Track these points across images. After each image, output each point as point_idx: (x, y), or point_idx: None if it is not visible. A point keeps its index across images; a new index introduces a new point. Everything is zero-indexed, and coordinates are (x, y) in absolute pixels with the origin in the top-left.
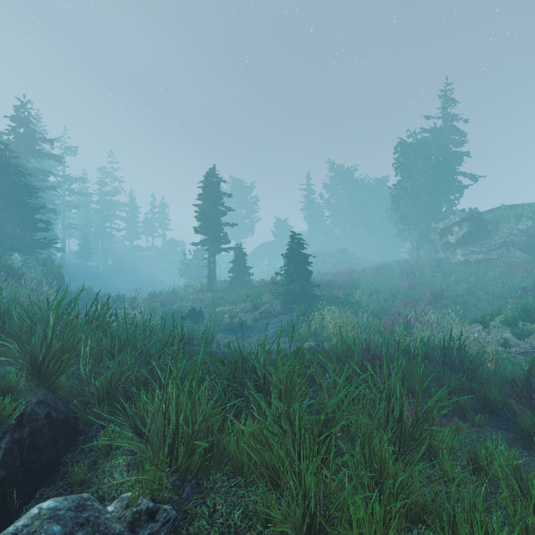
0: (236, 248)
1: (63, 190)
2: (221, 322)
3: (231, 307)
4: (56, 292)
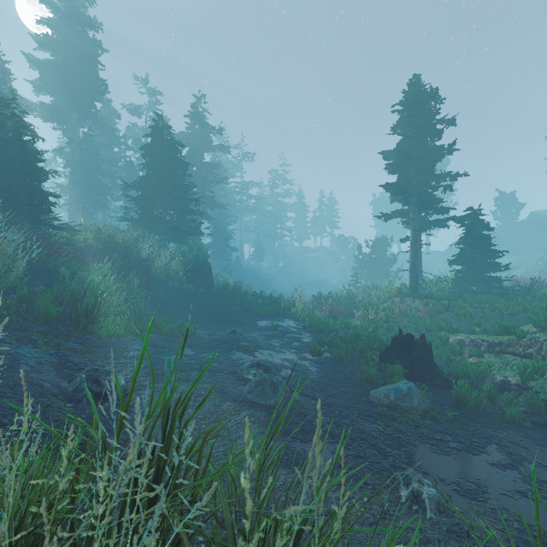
0: (467, 217)
1: (241, 194)
2: (483, 378)
3: (503, 338)
4: (193, 287)
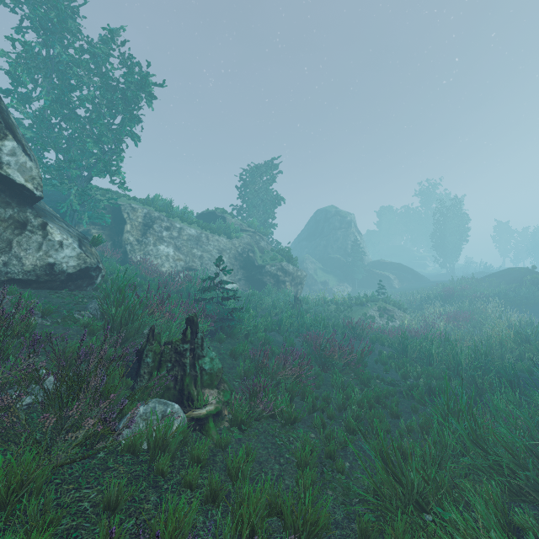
0: None
1: None
2: None
3: None
4: None
